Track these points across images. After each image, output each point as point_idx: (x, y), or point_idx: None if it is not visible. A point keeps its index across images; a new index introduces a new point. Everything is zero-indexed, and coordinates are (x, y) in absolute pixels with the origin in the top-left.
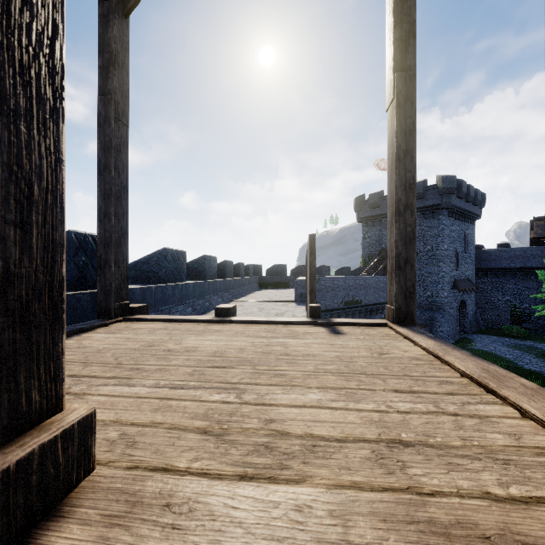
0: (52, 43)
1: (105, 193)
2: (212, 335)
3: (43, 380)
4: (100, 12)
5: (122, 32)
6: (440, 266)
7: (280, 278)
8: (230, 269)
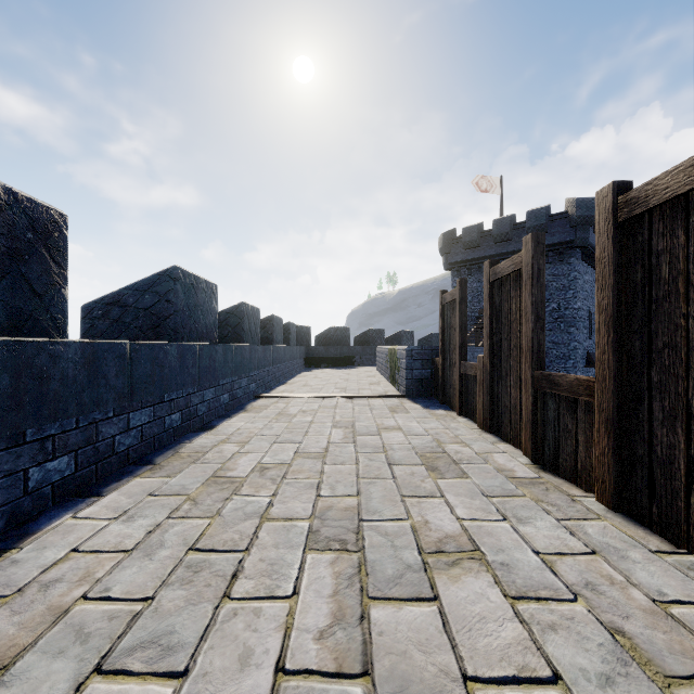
0: None
1: None
2: None
3: None
4: None
5: None
6: (572, 333)
7: (340, 349)
8: (253, 324)
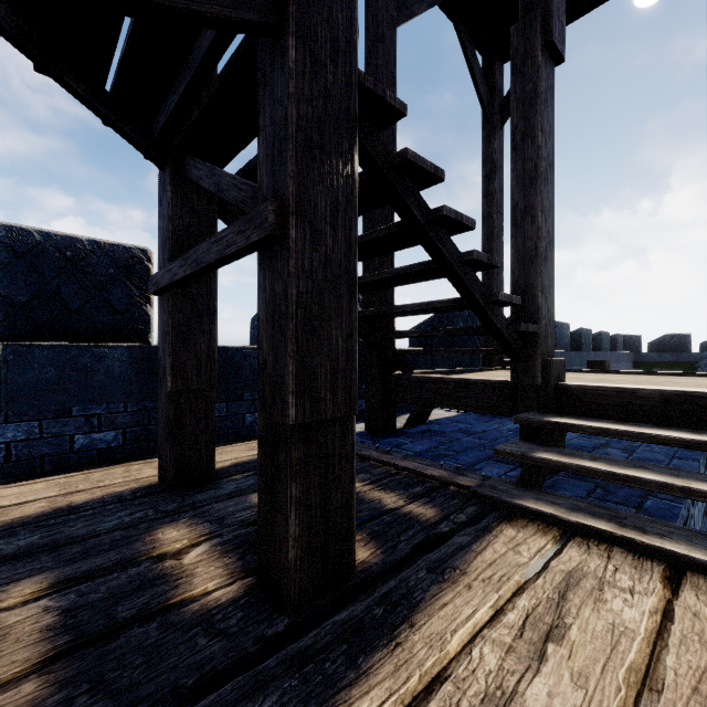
0: (553, 231)
1: (488, 272)
2: (590, 376)
3: (552, 344)
4: (483, 135)
5: (499, 142)
6: None
7: (677, 355)
8: (587, 339)
